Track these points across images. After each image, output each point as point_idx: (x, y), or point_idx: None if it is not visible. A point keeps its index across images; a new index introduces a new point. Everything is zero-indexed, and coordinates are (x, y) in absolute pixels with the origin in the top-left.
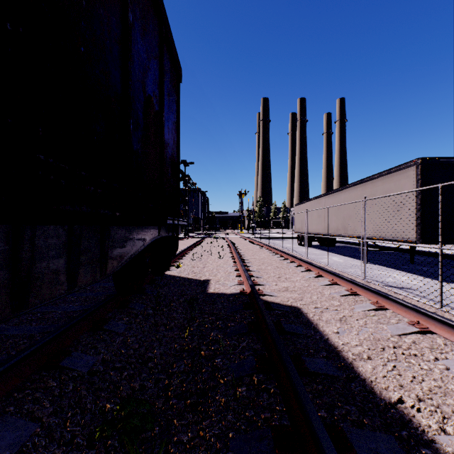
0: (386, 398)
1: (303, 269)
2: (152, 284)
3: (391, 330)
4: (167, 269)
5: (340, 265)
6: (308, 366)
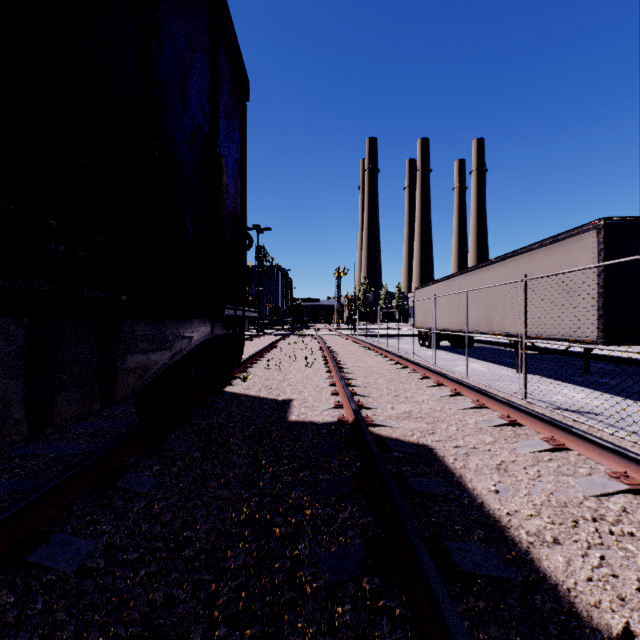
0: (601, 627)
1: (432, 384)
2: (203, 408)
3: (583, 486)
4: (225, 386)
5: (482, 376)
6: (457, 560)
